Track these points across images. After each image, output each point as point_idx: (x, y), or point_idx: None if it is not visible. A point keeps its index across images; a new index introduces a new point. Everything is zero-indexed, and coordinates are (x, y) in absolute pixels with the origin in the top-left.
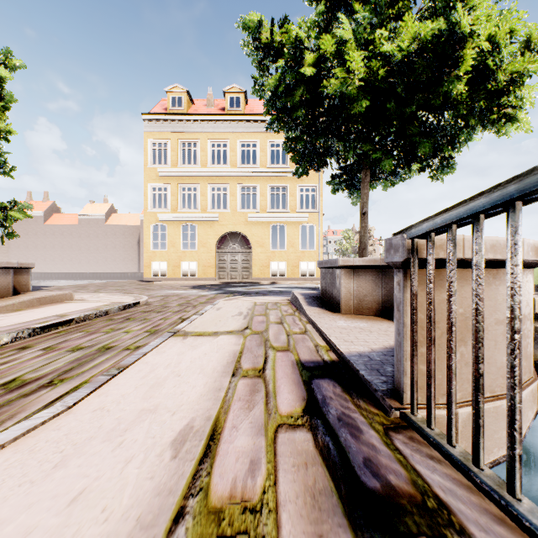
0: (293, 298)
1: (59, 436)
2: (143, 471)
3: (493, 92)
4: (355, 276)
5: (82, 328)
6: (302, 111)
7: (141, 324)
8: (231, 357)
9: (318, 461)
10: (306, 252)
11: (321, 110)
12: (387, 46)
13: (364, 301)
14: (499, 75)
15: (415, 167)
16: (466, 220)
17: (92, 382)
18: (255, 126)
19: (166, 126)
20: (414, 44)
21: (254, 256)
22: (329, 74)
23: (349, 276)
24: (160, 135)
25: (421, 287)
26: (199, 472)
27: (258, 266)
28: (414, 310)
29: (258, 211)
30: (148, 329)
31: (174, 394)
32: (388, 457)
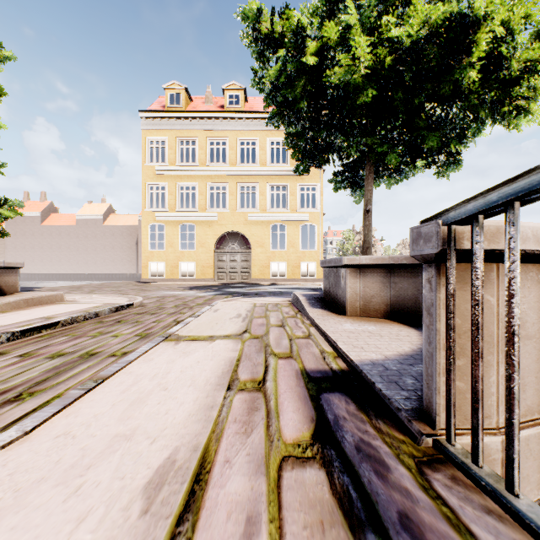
0: (295, 299)
1: (0, 477)
2: (98, 537)
3: (505, 82)
4: (361, 275)
5: (68, 331)
6: (304, 103)
7: (132, 327)
8: (227, 366)
9: (337, 519)
10: (307, 252)
11: (324, 102)
12: (395, 31)
13: (371, 302)
14: (513, 63)
15: (420, 164)
16: (537, 194)
17: (62, 399)
18: (255, 124)
19: (163, 124)
20: (424, 29)
21: (253, 257)
22: (332, 63)
23: (355, 275)
24: (158, 133)
25: (458, 286)
26: (176, 538)
27: (258, 266)
28: (452, 314)
29: (258, 210)
30: (139, 332)
31: (157, 414)
32: (431, 511)
